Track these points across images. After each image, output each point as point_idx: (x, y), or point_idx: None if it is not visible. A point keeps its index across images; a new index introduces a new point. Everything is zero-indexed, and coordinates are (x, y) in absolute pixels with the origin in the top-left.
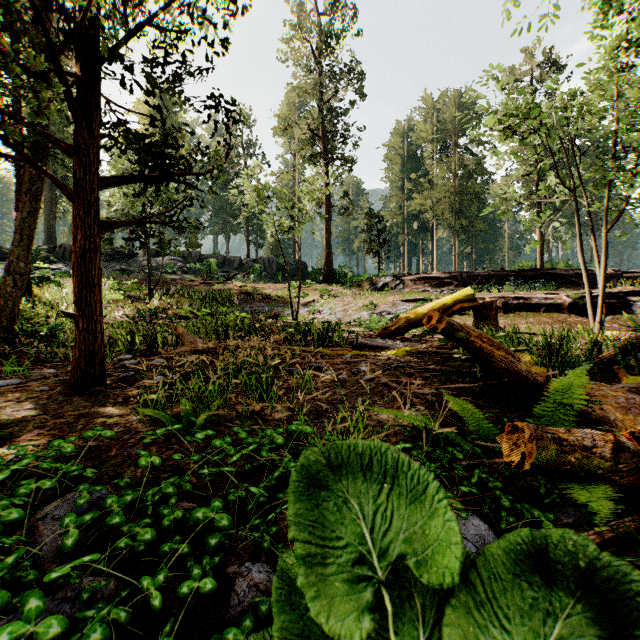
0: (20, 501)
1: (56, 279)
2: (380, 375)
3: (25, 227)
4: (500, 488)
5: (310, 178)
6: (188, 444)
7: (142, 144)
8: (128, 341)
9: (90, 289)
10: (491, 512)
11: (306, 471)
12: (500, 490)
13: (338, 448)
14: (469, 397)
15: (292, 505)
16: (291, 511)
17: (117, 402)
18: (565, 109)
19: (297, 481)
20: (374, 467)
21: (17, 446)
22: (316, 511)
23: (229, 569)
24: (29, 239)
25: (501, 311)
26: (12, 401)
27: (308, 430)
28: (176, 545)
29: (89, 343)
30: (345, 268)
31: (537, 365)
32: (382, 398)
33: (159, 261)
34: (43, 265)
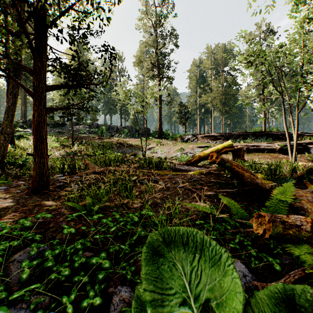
0: (0, 253)
1: (26, 136)
2: (186, 184)
3: (10, 110)
4: (250, 245)
5: (151, 87)
6: (90, 220)
7: (68, 69)
8: (61, 167)
9: (41, 141)
10: (245, 257)
11: (150, 246)
12: (249, 245)
13: (168, 231)
14: (231, 196)
15: (142, 268)
16: (142, 271)
17: (54, 198)
18: (277, 52)
19: (145, 252)
20: (189, 243)
21: (1, 222)
22: (156, 271)
23: (109, 289)
24: (12, 116)
25: (245, 152)
26: (2, 198)
27: (151, 214)
28: (81, 277)
29: (41, 168)
30: (168, 131)
31: (264, 179)
32: (188, 196)
33: (77, 127)
34: (20, 129)
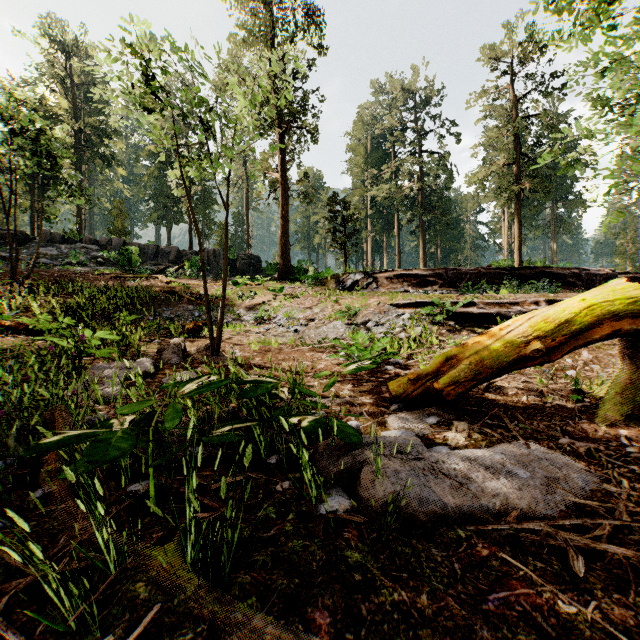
0: None
1: None
2: None
3: None
4: None
5: (263, 154)
6: None
7: None
8: None
9: None
10: None
11: None
12: None
13: None
14: None
15: None
16: None
17: None
18: None
19: None
20: None
21: None
22: None
23: None
24: None
25: None
26: None
27: None
28: None
29: None
30: (305, 264)
31: None
32: None
33: (64, 249)
34: None
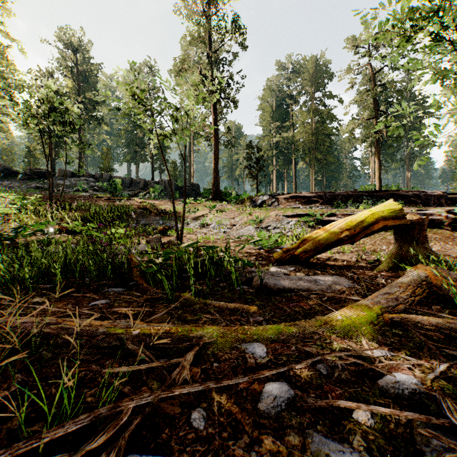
0: None
1: None
2: None
3: None
4: None
5: (201, 116)
6: None
7: None
8: None
9: None
10: None
11: None
12: None
13: None
14: None
15: None
16: None
17: None
18: None
19: None
20: None
21: None
22: None
23: None
24: None
25: None
26: None
27: None
28: None
29: None
30: (230, 189)
31: None
32: None
33: (73, 181)
34: None
